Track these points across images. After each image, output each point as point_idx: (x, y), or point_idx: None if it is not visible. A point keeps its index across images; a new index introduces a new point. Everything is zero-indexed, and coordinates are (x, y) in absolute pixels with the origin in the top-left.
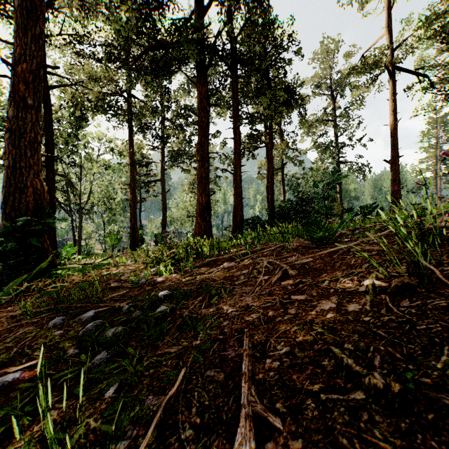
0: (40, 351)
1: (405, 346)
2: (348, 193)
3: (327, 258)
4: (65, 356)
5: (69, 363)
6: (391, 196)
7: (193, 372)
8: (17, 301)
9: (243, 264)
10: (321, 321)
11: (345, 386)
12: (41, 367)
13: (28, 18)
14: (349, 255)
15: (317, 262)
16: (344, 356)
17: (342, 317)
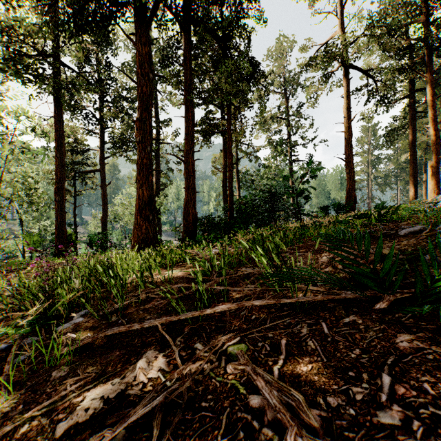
0: None
1: None
2: None
3: None
4: None
5: None
6: (346, 194)
7: None
8: None
9: (190, 396)
10: None
11: None
12: None
13: None
14: None
15: None
16: None
17: None
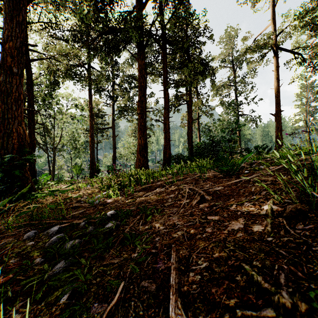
0: (14, 259)
1: (304, 266)
2: (244, 137)
3: (233, 186)
4: (33, 263)
5: (36, 270)
6: (276, 139)
7: (131, 281)
8: (3, 217)
9: (171, 190)
10: (232, 240)
11: (257, 302)
12: (14, 274)
13: (14, 9)
14: (250, 183)
15: (226, 189)
16: (254, 273)
17: (249, 236)
